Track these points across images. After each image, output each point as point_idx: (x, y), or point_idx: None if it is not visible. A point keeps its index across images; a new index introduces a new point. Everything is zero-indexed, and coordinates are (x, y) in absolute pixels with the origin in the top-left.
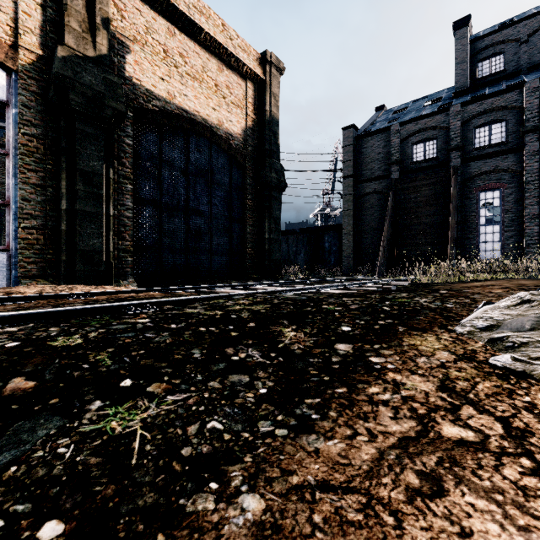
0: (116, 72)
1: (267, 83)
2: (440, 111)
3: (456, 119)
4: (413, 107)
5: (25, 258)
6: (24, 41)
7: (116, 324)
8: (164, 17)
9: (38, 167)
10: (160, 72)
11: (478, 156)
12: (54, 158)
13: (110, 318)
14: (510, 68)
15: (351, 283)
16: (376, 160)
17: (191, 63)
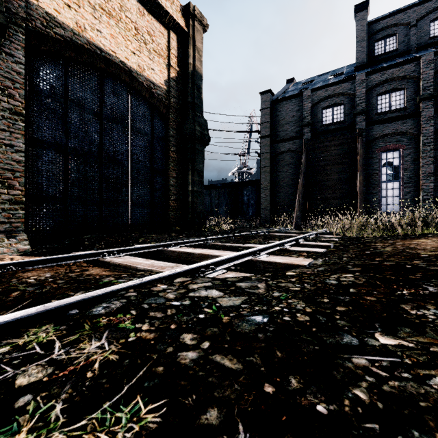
0: None
1: (190, 37)
2: (346, 80)
3: (362, 86)
4: (319, 80)
5: None
6: None
7: None
8: None
9: None
10: None
11: (381, 120)
12: None
13: None
14: (402, 48)
15: (286, 242)
16: (290, 122)
17: None
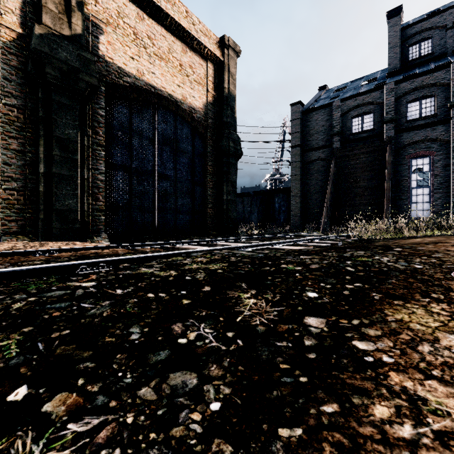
0: (91, 50)
1: (225, 64)
2: (376, 89)
3: (391, 95)
4: (352, 86)
5: (6, 217)
6: (5, 20)
7: (54, 289)
8: (134, 3)
9: (18, 134)
10: (131, 52)
11: (410, 127)
12: (33, 126)
13: (55, 280)
14: (437, 51)
15: (301, 240)
16: (320, 132)
17: (158, 45)
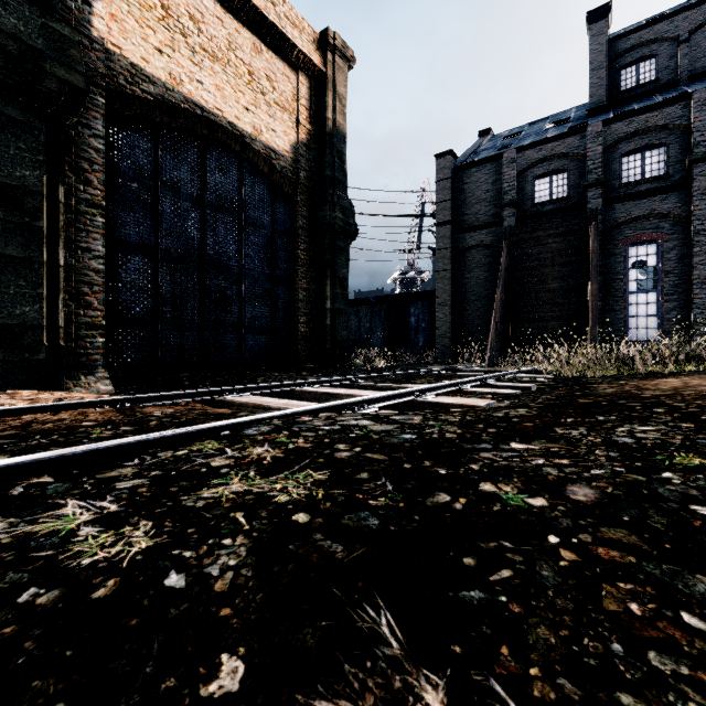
0: (75, 26)
1: (328, 78)
2: (572, 132)
3: (596, 143)
4: (531, 131)
5: None
6: None
7: None
8: None
9: None
10: (156, 39)
11: (627, 195)
12: None
13: None
14: (665, 77)
15: (466, 381)
16: (483, 201)
17: (208, 33)
